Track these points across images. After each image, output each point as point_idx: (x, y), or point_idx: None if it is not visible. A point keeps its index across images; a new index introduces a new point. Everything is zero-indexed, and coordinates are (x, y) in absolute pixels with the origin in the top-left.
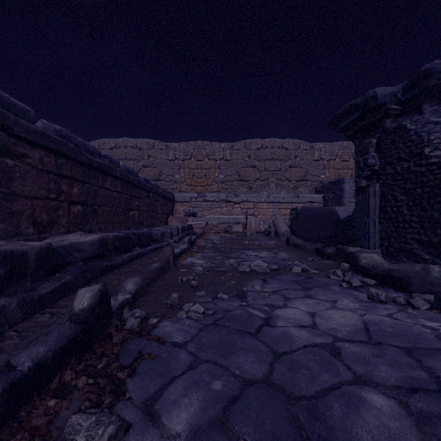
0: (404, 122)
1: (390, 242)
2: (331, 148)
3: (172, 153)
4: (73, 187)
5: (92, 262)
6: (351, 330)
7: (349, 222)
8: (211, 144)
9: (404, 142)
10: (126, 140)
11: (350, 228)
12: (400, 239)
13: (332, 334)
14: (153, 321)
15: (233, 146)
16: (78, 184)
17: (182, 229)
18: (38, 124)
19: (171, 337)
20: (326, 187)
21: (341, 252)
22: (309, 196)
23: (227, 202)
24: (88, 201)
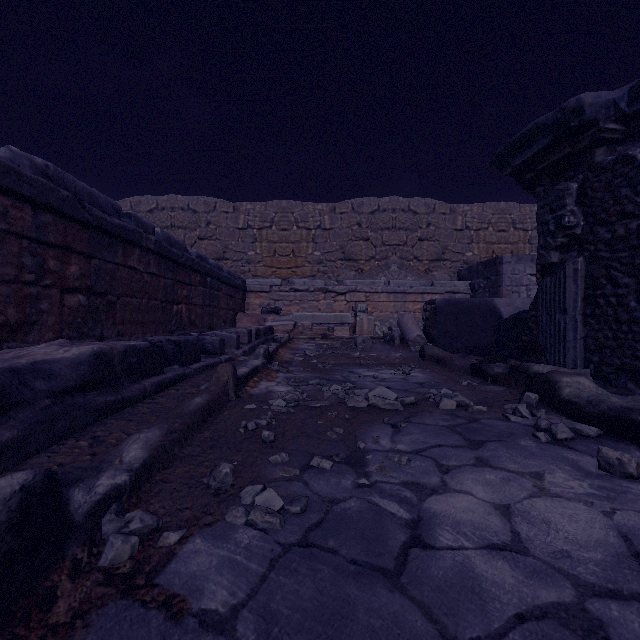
0: (630, 151)
1: (603, 356)
2: (481, 212)
3: (243, 218)
4: (69, 264)
5: (75, 397)
6: (605, 559)
7: (519, 322)
8: (302, 205)
9: (631, 185)
10: (173, 199)
11: (526, 332)
12: (622, 351)
13: (566, 571)
14: (169, 540)
15: (335, 208)
16: (78, 259)
17: (256, 333)
18: (2, 152)
19: (203, 592)
20: (475, 269)
21: (519, 373)
22: (448, 283)
23: (325, 293)
24: (98, 288)
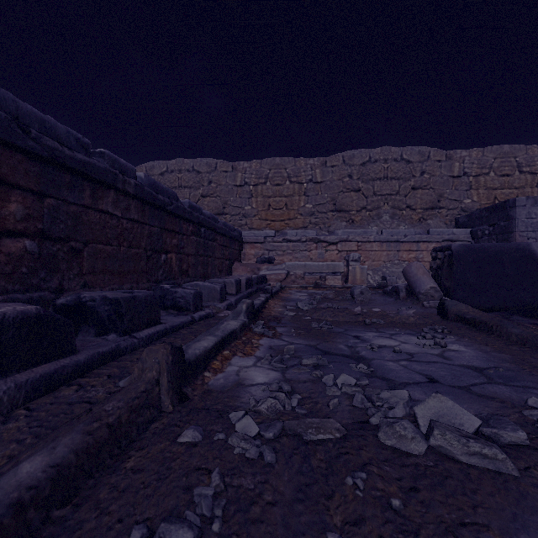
0: None
1: None
2: (480, 157)
3: (240, 176)
4: (7, 201)
5: None
6: None
7: None
8: (295, 161)
9: None
10: (180, 162)
11: None
12: None
13: None
14: None
15: (326, 162)
16: (23, 196)
17: (247, 282)
18: None
19: None
20: (478, 215)
21: None
22: (446, 230)
23: (317, 243)
24: (54, 232)
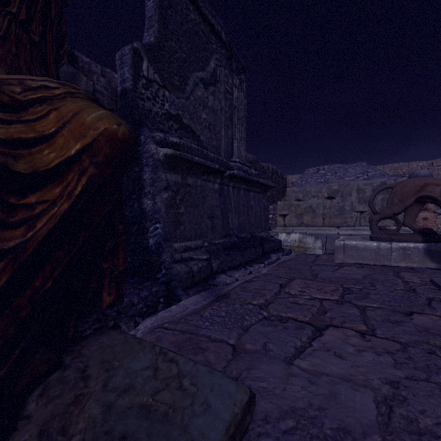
0: None
1: None
2: None
3: None
4: None
5: None
6: None
7: None
8: (408, 164)
9: None
10: None
11: None
12: None
13: None
14: None
15: (432, 163)
16: None
17: None
18: None
19: None
20: None
21: None
22: None
23: None
24: None
